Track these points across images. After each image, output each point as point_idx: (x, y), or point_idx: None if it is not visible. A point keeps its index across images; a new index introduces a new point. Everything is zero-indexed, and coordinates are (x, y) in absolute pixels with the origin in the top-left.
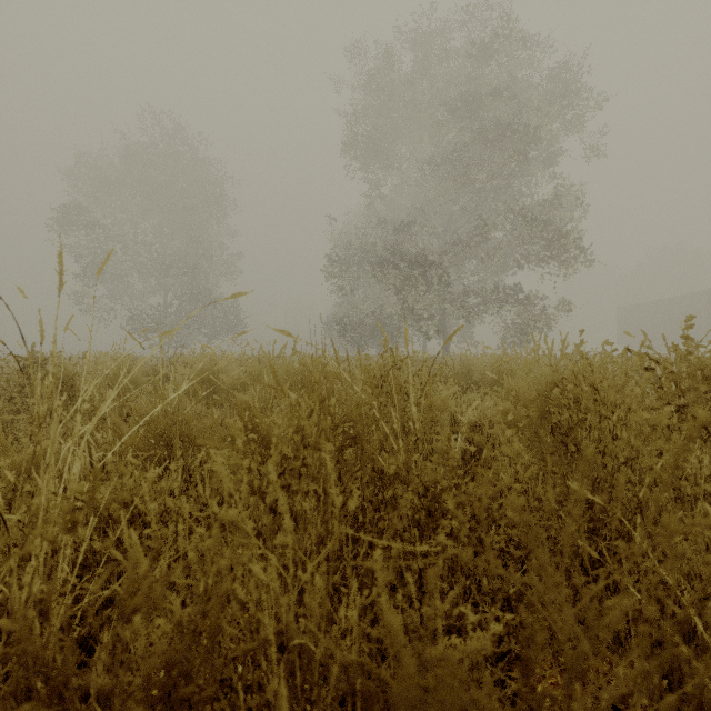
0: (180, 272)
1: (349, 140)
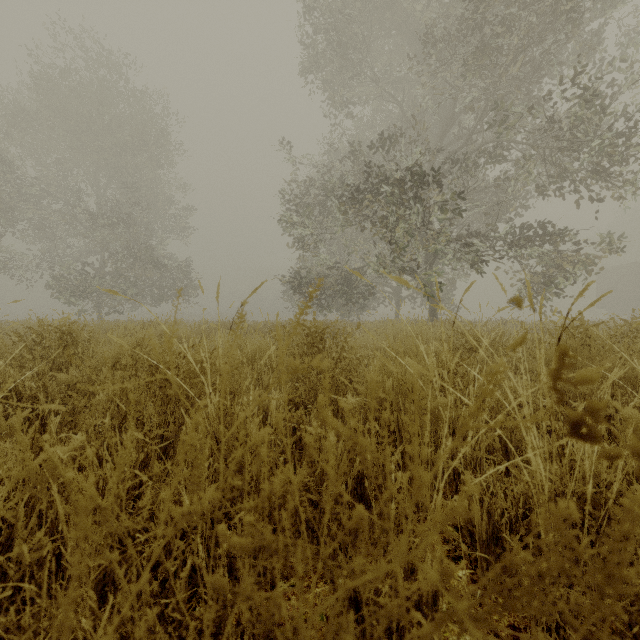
0: (110, 222)
1: (309, 38)
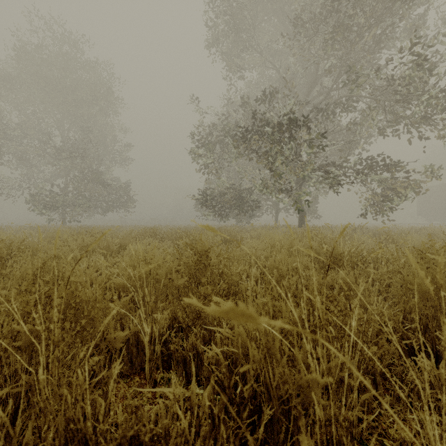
0: (71, 155)
1: (212, 21)
